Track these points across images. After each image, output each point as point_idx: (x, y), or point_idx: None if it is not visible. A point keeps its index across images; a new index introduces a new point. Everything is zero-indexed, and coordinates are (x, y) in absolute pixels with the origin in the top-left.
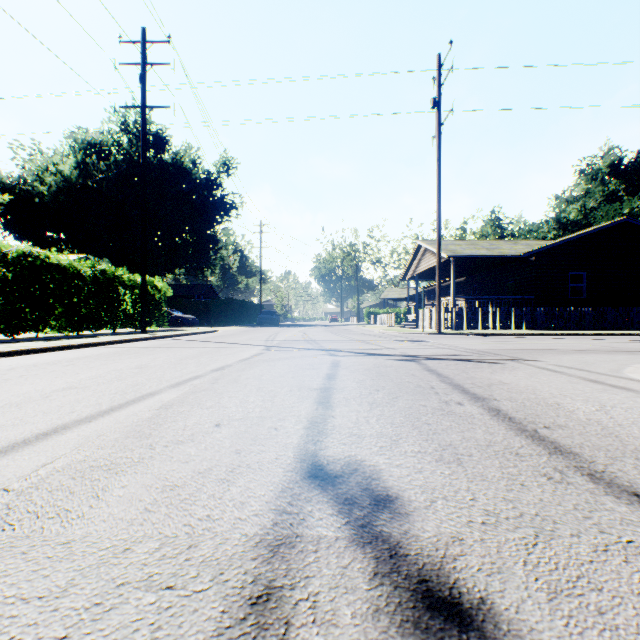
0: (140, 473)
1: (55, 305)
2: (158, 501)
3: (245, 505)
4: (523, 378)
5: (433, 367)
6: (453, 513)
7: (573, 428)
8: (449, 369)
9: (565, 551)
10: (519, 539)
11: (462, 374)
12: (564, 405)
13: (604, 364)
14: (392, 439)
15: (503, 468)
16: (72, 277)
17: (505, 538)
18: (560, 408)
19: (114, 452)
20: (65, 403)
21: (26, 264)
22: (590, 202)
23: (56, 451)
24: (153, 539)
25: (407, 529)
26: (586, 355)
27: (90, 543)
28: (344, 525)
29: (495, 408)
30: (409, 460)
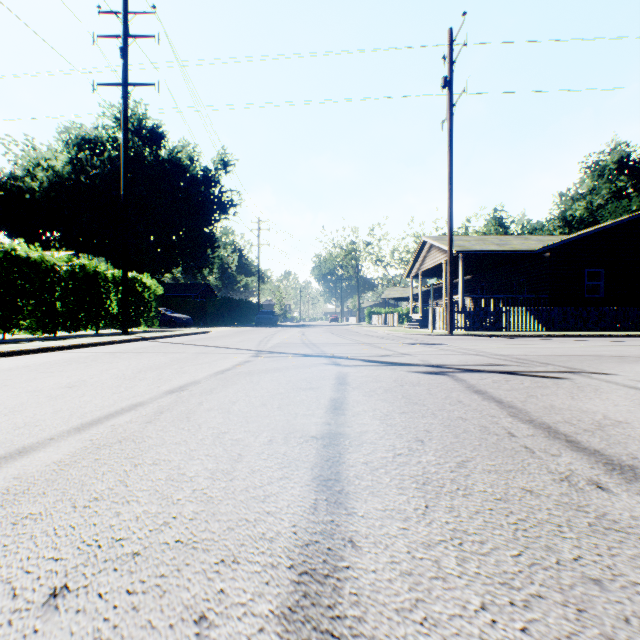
0: None
1: (23, 303)
2: None
3: None
4: (634, 409)
5: (479, 386)
6: None
7: None
8: (504, 390)
9: None
10: None
11: (532, 400)
12: None
13: None
14: None
15: None
16: (45, 272)
17: None
18: None
19: None
20: None
21: None
22: (597, 199)
23: None
24: None
25: None
26: None
27: None
28: None
29: None
30: None
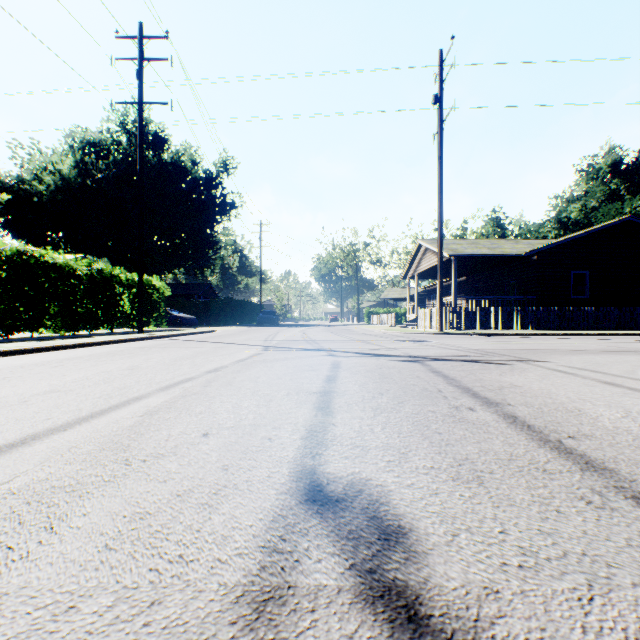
0: (108, 496)
1: (50, 304)
2: (123, 535)
3: (227, 540)
4: (535, 380)
5: (438, 368)
6: (481, 552)
7: (601, 438)
8: (455, 370)
9: (632, 610)
10: (569, 591)
11: (470, 376)
12: (586, 411)
13: (617, 365)
14: (400, 452)
15: (532, 489)
16: (68, 276)
17: (551, 590)
18: (582, 414)
19: (83, 468)
20: (42, 408)
21: (20, 262)
22: (591, 201)
23: (17, 467)
24: (107, 592)
25: (427, 576)
26: (595, 356)
27: (26, 598)
28: (348, 570)
29: (511, 414)
30: (422, 478)
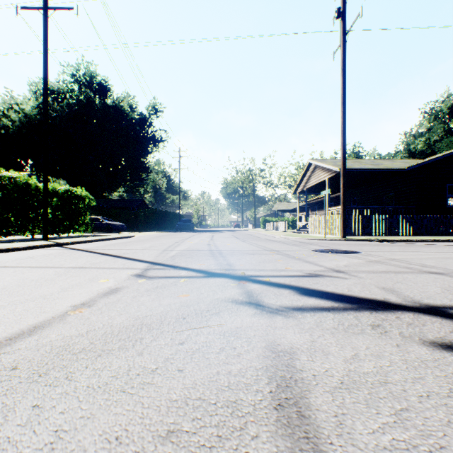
0: None
1: None
2: None
3: None
4: None
5: None
6: None
7: None
8: None
9: None
10: None
11: None
12: None
13: None
14: None
15: None
16: None
17: None
18: None
19: None
20: None
21: None
22: (433, 136)
23: None
24: None
25: None
26: None
27: None
28: None
29: None
30: None
